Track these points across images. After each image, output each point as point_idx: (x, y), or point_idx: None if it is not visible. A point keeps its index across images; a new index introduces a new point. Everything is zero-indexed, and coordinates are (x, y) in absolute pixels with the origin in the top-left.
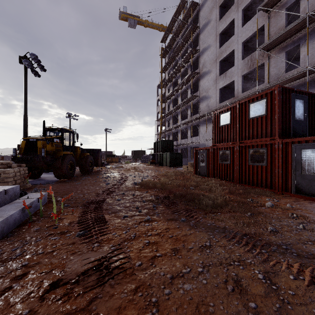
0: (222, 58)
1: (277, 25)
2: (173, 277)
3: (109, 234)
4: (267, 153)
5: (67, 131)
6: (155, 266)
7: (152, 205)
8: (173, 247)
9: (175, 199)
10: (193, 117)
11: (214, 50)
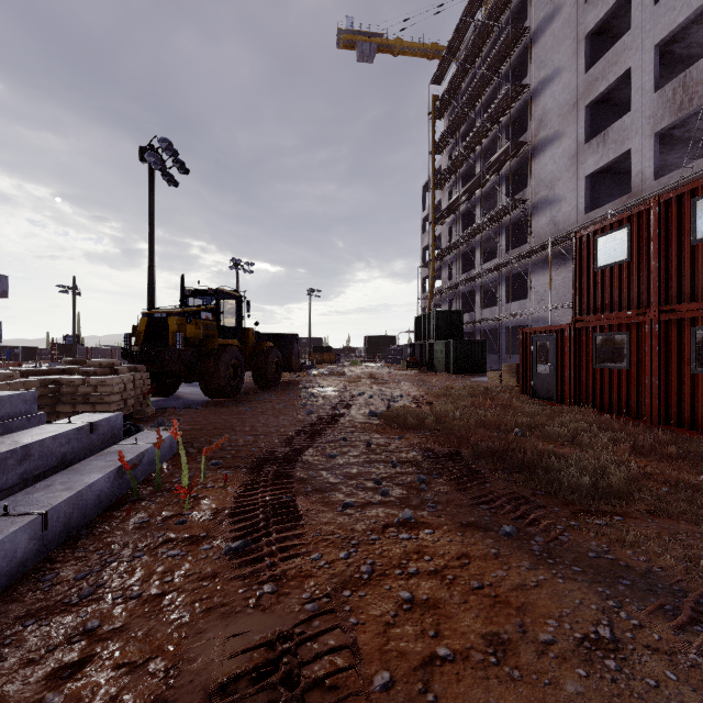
0: (594, 96)
1: None
2: None
3: (304, 555)
4: None
5: (227, 296)
6: (435, 699)
7: (415, 477)
8: (488, 628)
9: (478, 463)
10: (514, 253)
11: (571, 79)
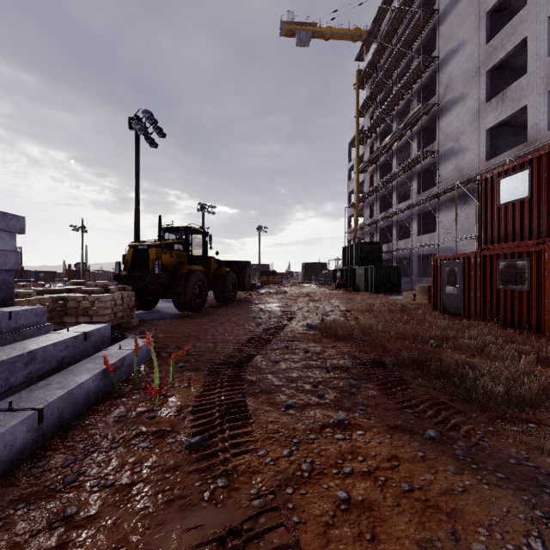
0: (493, 63)
1: None
2: None
3: (252, 452)
4: None
5: (194, 232)
6: None
7: (347, 382)
8: (421, 534)
9: (400, 370)
10: (424, 194)
11: (473, 50)
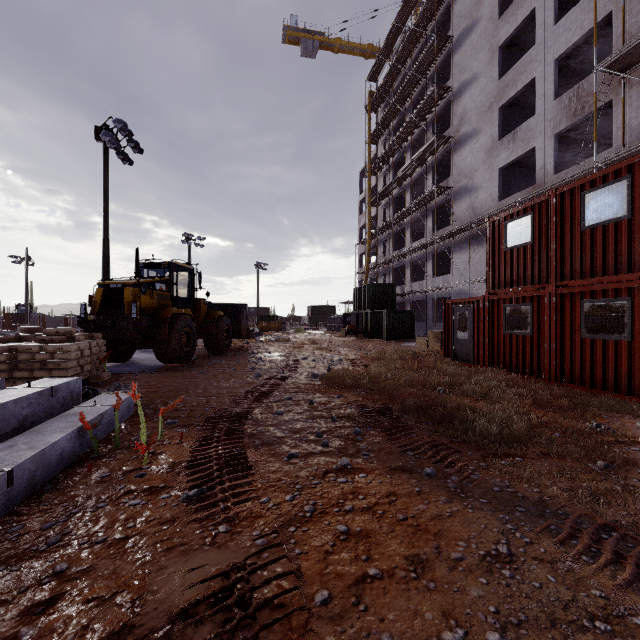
0: (505, 100)
1: None
2: None
3: (254, 499)
4: (634, 310)
5: (180, 268)
6: (365, 608)
7: (352, 430)
8: (410, 551)
9: (406, 416)
10: (439, 233)
11: (486, 84)
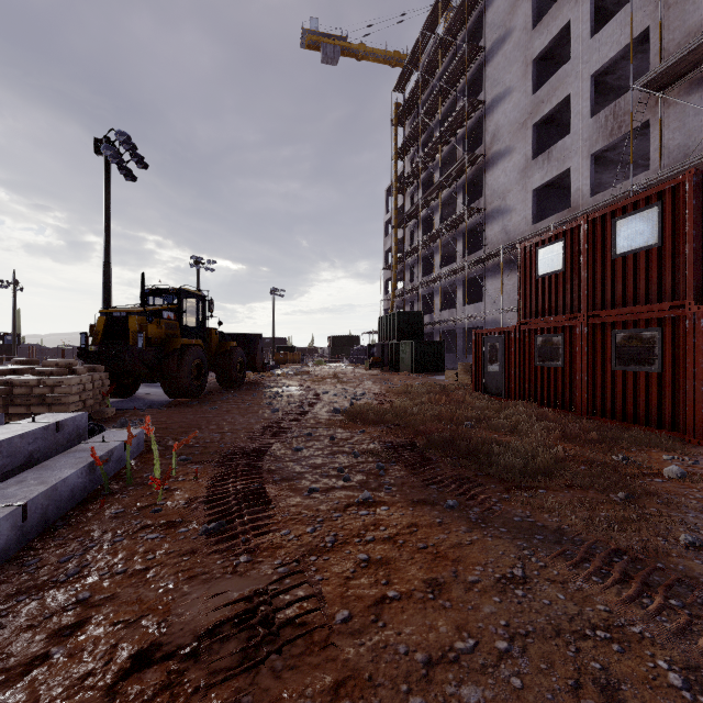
0: (540, 116)
1: (685, 26)
2: (433, 661)
3: (274, 532)
4: (664, 341)
5: (190, 295)
6: (384, 625)
7: (375, 465)
8: (429, 576)
9: (431, 451)
10: (470, 258)
11: (520, 99)
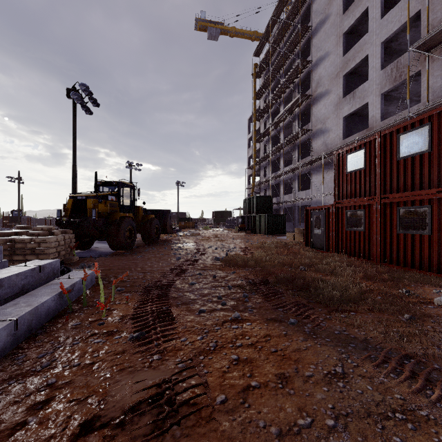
0: (348, 70)
1: None
2: (282, 433)
3: (176, 339)
4: (432, 214)
5: (125, 186)
6: (249, 406)
7: (242, 295)
8: (278, 371)
9: (278, 286)
10: (302, 161)
11: (335, 59)
